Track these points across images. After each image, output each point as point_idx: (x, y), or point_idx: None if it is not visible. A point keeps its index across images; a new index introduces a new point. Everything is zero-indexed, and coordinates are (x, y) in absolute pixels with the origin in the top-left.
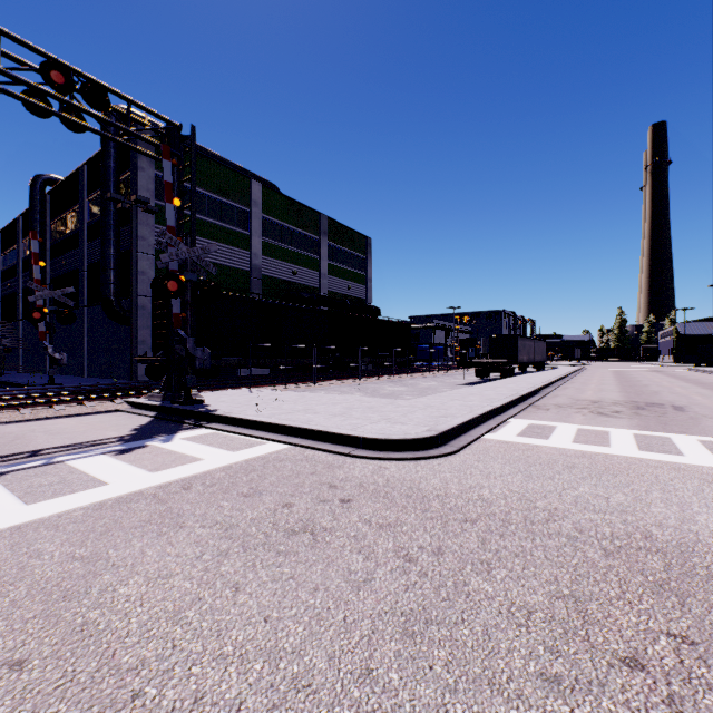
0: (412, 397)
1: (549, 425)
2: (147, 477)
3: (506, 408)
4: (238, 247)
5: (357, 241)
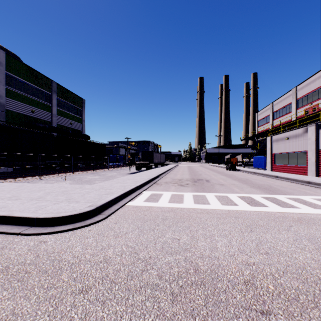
0: (100, 181)
1: (160, 193)
2: None
3: (143, 185)
4: None
5: (76, 99)
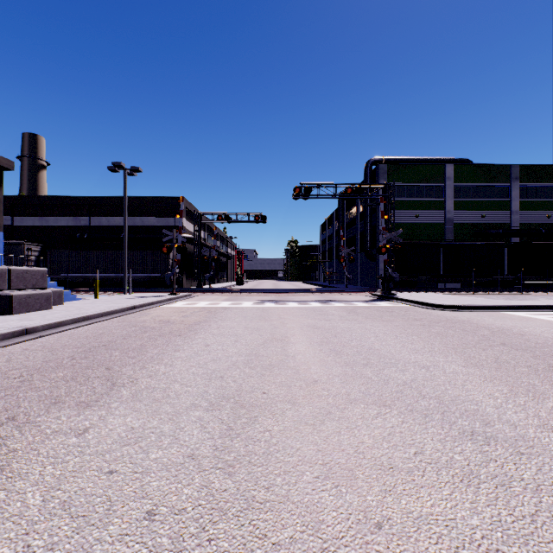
0: None
1: None
2: (367, 305)
3: None
4: (436, 210)
5: None
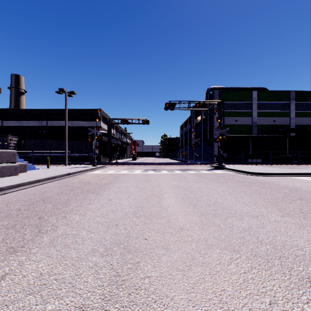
0: None
1: None
2: (209, 172)
3: None
4: (247, 117)
5: None
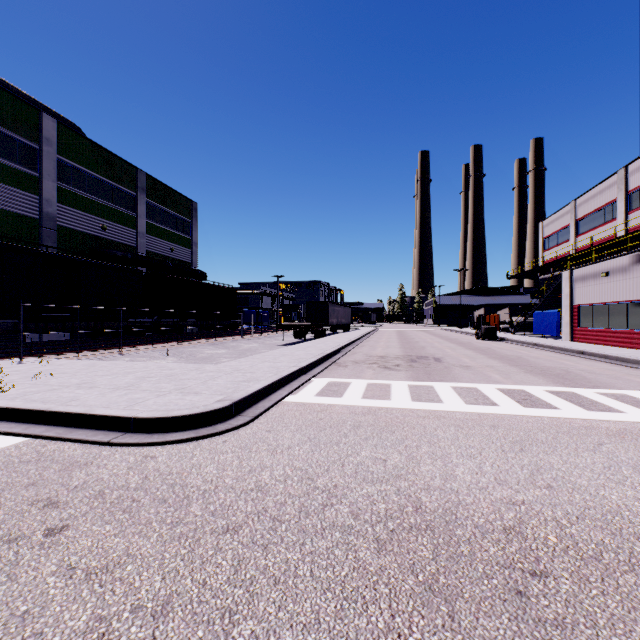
0: (230, 359)
1: (346, 381)
2: None
3: (312, 367)
4: (22, 189)
5: (181, 203)
